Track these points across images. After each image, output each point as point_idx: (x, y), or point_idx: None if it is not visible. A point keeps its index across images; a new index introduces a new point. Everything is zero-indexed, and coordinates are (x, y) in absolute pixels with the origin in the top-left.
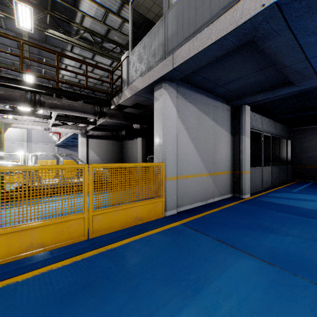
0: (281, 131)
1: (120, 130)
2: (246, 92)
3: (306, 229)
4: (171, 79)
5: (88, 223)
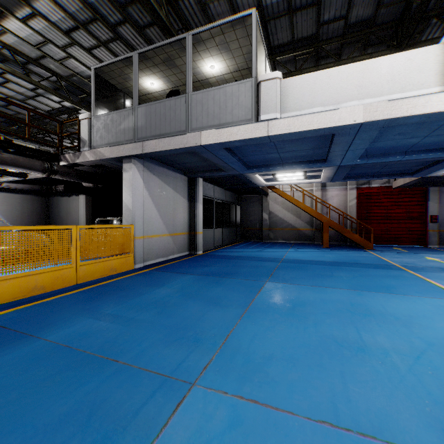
0: (231, 198)
1: (54, 184)
2: (198, 170)
3: (226, 263)
4: (140, 157)
5: (76, 272)
